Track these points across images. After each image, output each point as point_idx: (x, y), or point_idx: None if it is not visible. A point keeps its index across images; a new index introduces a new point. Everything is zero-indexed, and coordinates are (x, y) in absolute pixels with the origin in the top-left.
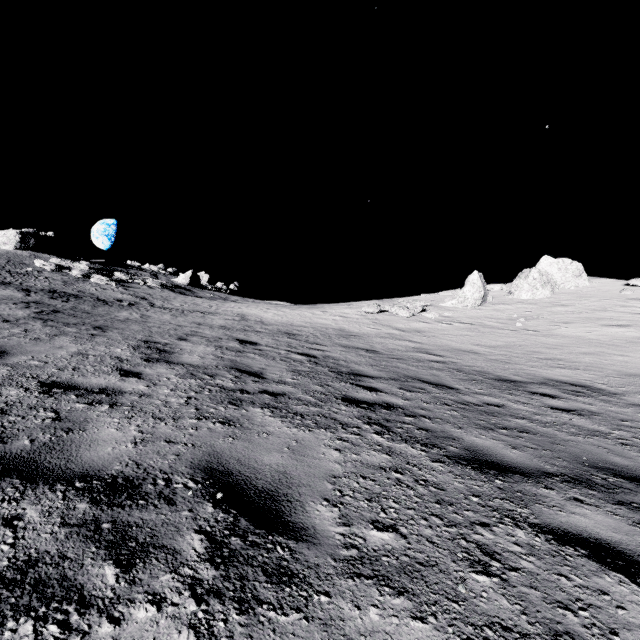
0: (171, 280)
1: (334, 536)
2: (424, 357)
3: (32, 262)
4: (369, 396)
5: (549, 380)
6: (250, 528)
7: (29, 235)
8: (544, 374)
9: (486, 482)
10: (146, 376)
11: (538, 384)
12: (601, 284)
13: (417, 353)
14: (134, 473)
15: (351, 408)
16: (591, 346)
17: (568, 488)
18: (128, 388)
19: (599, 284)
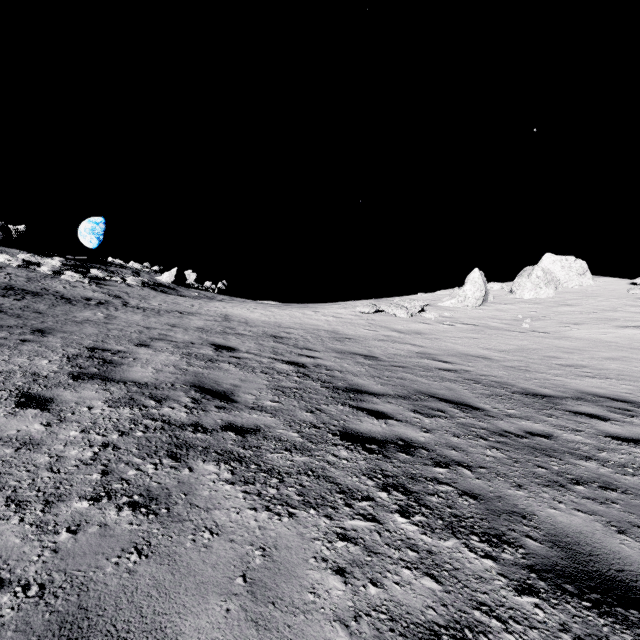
0: (154, 278)
1: None
2: (431, 364)
3: None
4: (377, 427)
5: (584, 393)
6: None
7: None
8: (574, 385)
9: None
10: (57, 405)
11: (574, 399)
12: (606, 283)
13: (422, 359)
14: None
15: (355, 453)
16: (612, 350)
17: None
18: (10, 430)
19: (603, 283)
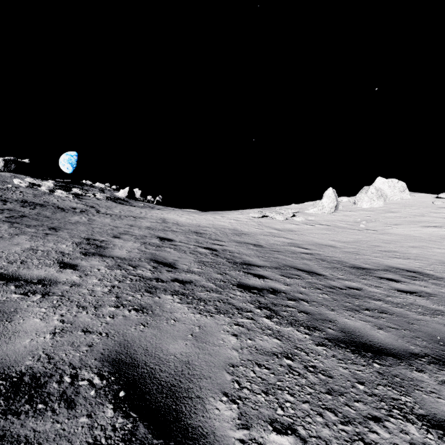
0: (114, 194)
1: (234, 444)
2: (296, 250)
3: (12, 181)
4: (258, 282)
5: (390, 267)
6: (148, 437)
7: (10, 161)
8: (386, 263)
9: (366, 366)
10: (81, 268)
11: (383, 271)
12: (419, 197)
13: (291, 247)
14: (43, 369)
15: (244, 293)
16: (416, 241)
17: (436, 370)
18: (63, 278)
19: (417, 197)
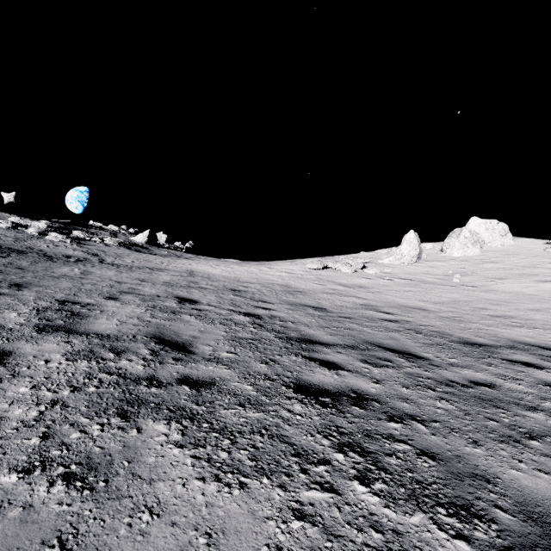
0: (129, 239)
1: None
2: (375, 315)
3: None
4: (329, 379)
5: (516, 342)
6: None
7: None
8: (506, 334)
9: None
10: (14, 358)
11: (508, 348)
12: (524, 243)
13: (366, 310)
14: None
15: (309, 407)
16: (534, 302)
17: None
18: None
19: (522, 243)
